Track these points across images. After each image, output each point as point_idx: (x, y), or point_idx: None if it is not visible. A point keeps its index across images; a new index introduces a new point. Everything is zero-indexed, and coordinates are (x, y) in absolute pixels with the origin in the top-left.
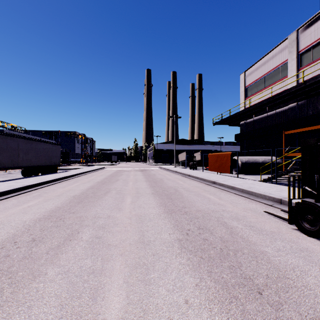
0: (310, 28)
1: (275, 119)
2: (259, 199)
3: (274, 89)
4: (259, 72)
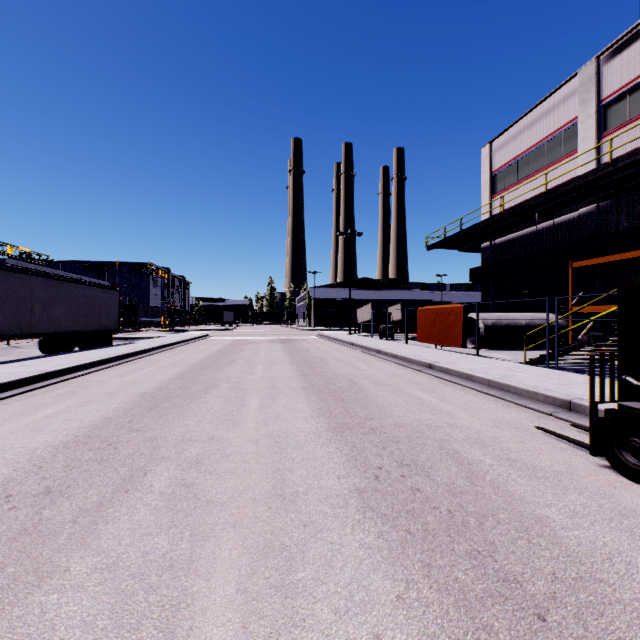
0: (625, 52)
1: (552, 238)
2: (525, 401)
3: (550, 176)
4: (520, 143)
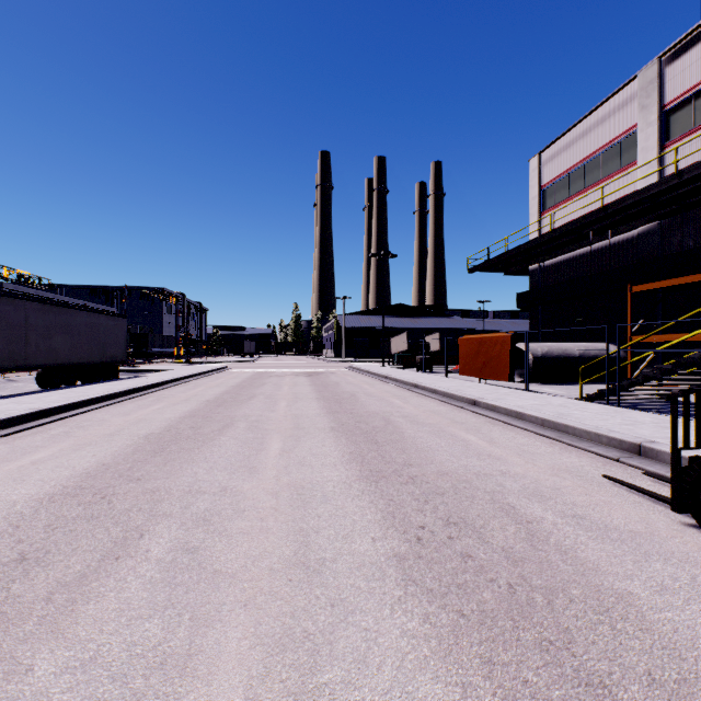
0: (690, 52)
1: (608, 260)
2: (586, 444)
3: (606, 191)
4: (573, 154)
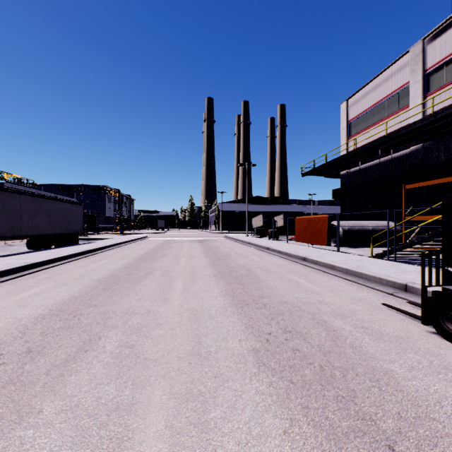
0: (442, 36)
1: (391, 168)
2: (373, 285)
3: (389, 124)
4: (368, 101)
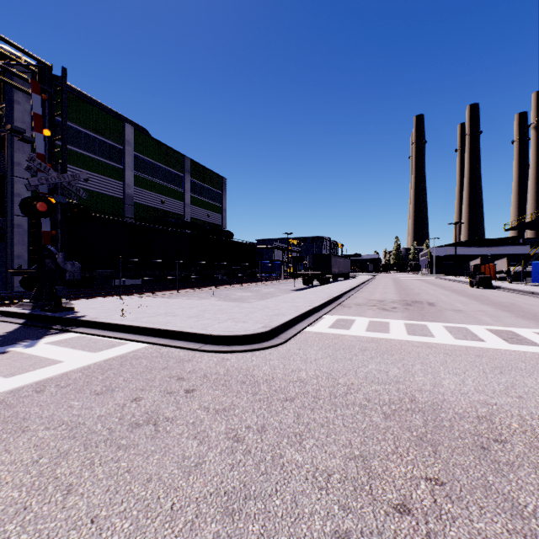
0: None
1: None
2: None
3: None
4: None
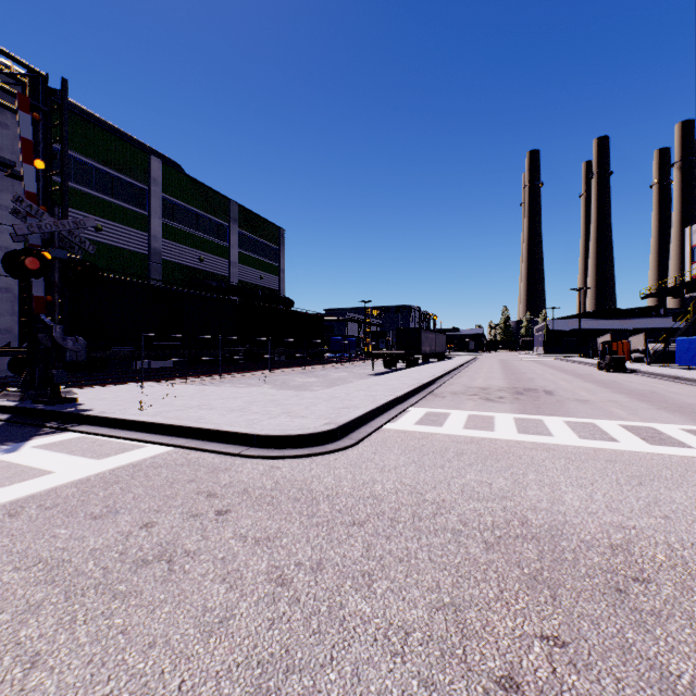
0: None
1: None
2: None
3: None
4: None
